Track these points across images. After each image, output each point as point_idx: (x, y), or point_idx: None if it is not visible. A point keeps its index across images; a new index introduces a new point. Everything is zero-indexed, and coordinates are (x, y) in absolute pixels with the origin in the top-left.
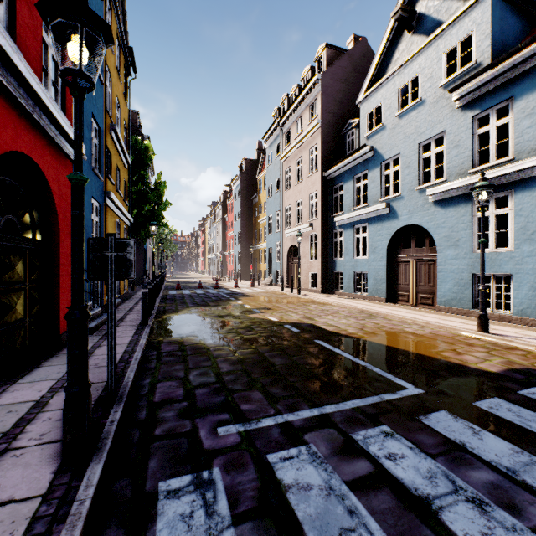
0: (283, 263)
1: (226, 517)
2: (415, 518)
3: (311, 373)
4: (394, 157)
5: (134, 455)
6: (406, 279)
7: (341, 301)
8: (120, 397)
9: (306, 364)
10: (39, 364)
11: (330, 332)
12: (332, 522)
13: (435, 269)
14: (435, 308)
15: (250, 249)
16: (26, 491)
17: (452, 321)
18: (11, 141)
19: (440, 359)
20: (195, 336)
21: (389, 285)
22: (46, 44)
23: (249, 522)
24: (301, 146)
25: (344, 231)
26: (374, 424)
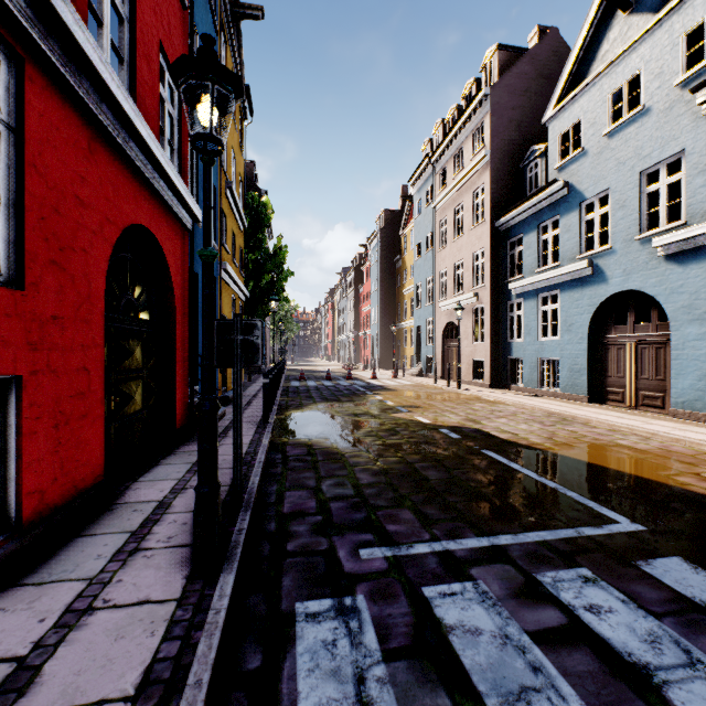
0: (436, 346)
1: (375, 651)
2: (627, 690)
3: (478, 493)
4: (600, 194)
5: (266, 570)
6: (620, 369)
7: (519, 398)
8: (246, 504)
9: (471, 481)
10: (158, 462)
11: (503, 440)
12: (508, 676)
13: (666, 355)
14: (666, 413)
15: (392, 328)
16: (161, 593)
17: (695, 432)
18: (132, 213)
19: (674, 486)
20: (326, 438)
21: (592, 377)
22: (163, 100)
23: (403, 661)
24: (461, 189)
25: (524, 302)
26: (568, 564)
